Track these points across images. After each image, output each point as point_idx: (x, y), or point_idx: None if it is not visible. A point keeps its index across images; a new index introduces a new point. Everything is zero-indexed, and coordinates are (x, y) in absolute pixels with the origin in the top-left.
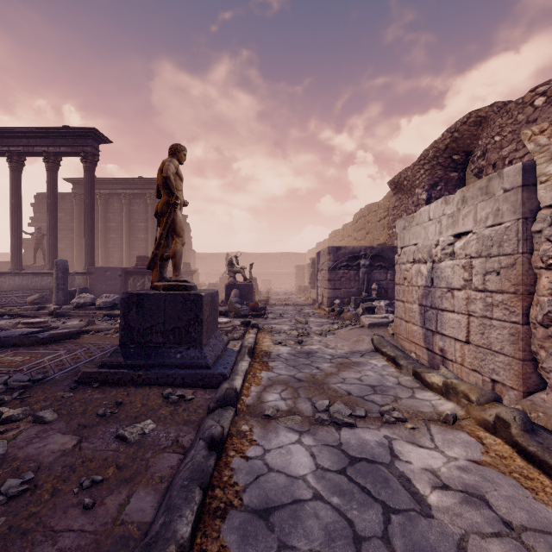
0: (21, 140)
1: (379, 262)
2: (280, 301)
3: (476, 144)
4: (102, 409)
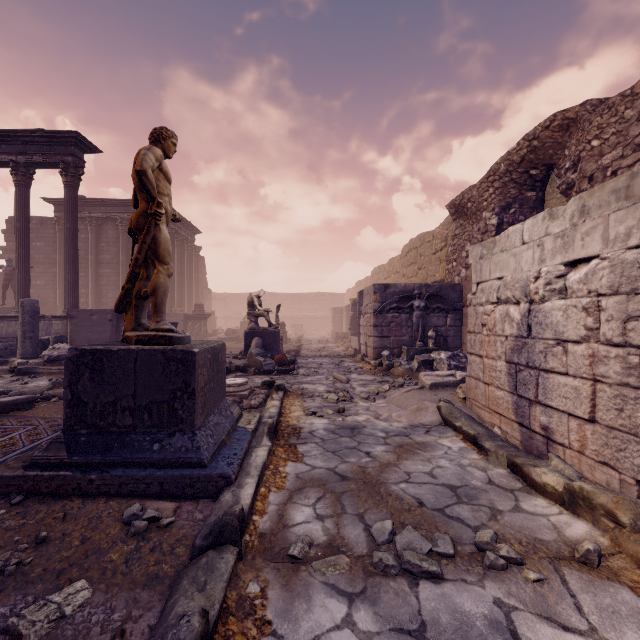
0: None
1: (436, 304)
2: (314, 351)
3: (561, 155)
4: (5, 554)
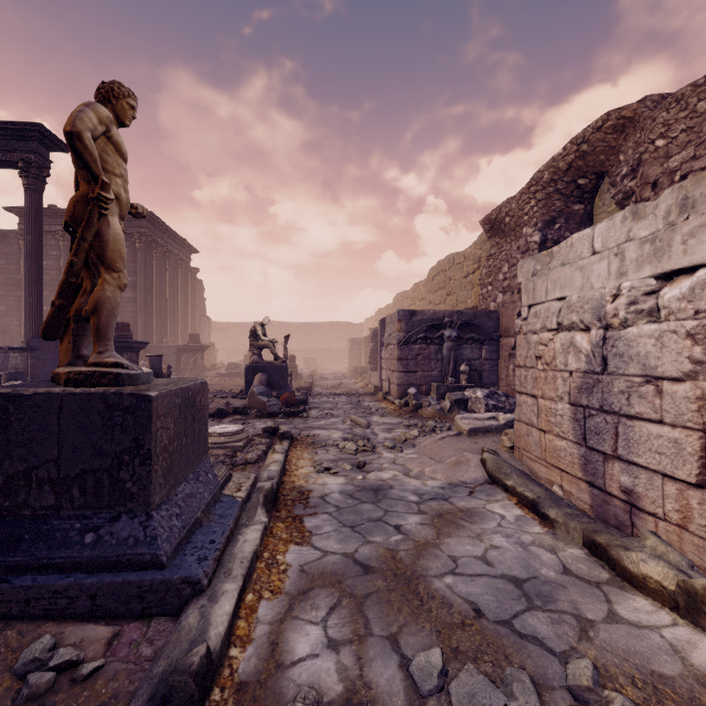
0: None
1: (470, 333)
2: (328, 388)
3: (614, 161)
4: None
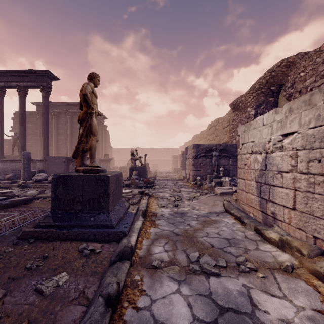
0: (3, 78)
1: (224, 153)
2: (163, 177)
3: (286, 79)
4: (31, 262)
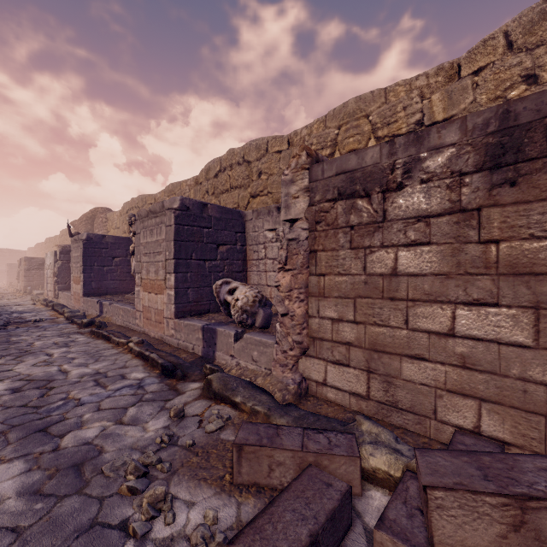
0: None
1: None
2: None
3: None
4: None
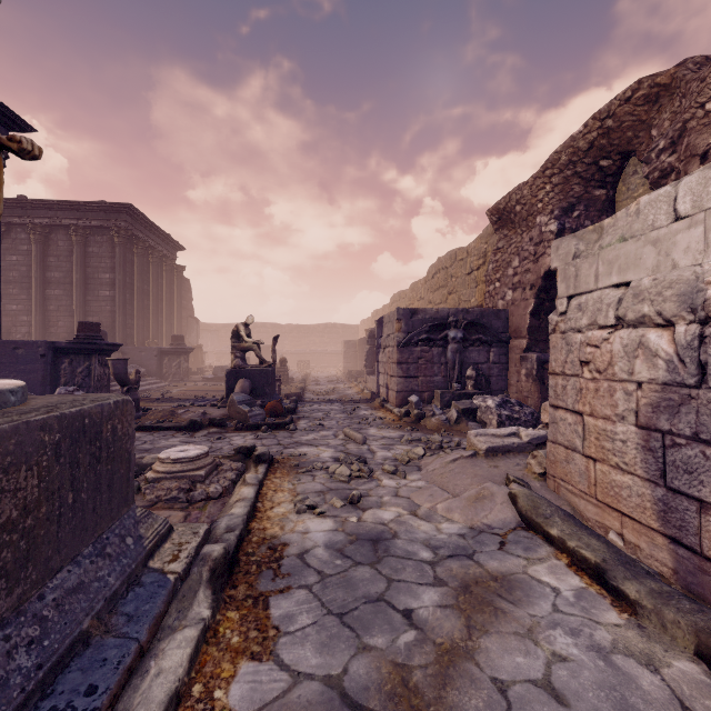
0: None
1: (477, 334)
2: (321, 394)
3: (644, 138)
4: None
